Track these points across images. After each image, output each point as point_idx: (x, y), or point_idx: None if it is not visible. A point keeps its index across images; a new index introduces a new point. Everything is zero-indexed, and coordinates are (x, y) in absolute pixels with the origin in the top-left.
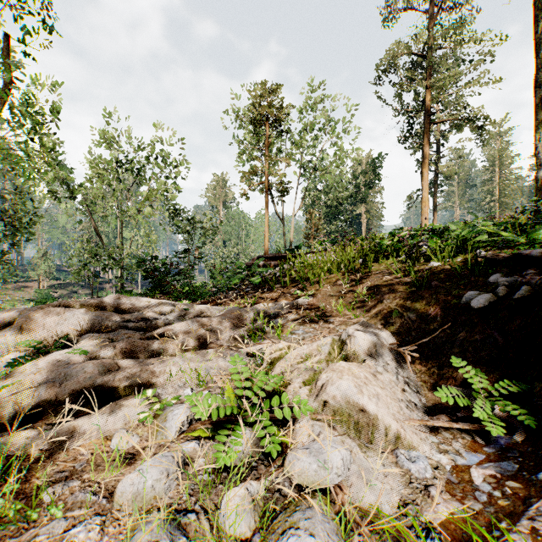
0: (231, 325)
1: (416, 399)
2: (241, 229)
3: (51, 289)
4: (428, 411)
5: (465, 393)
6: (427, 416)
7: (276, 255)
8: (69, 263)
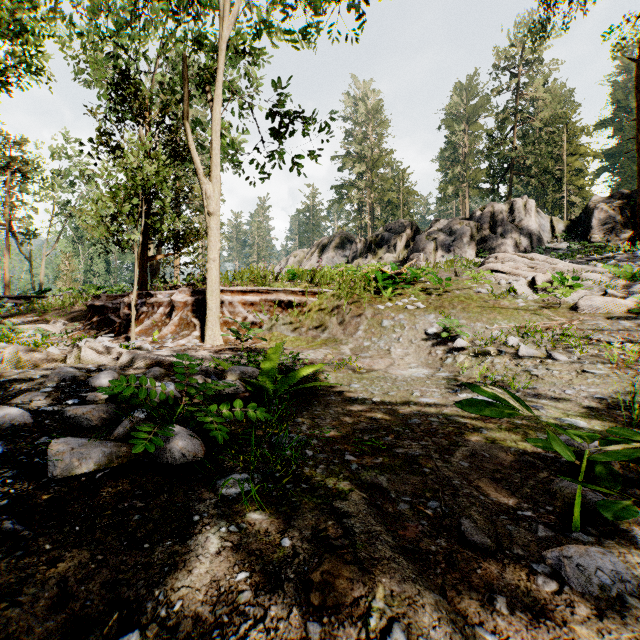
0: None
1: None
2: None
3: None
4: None
5: None
6: None
7: (21, 296)
8: None
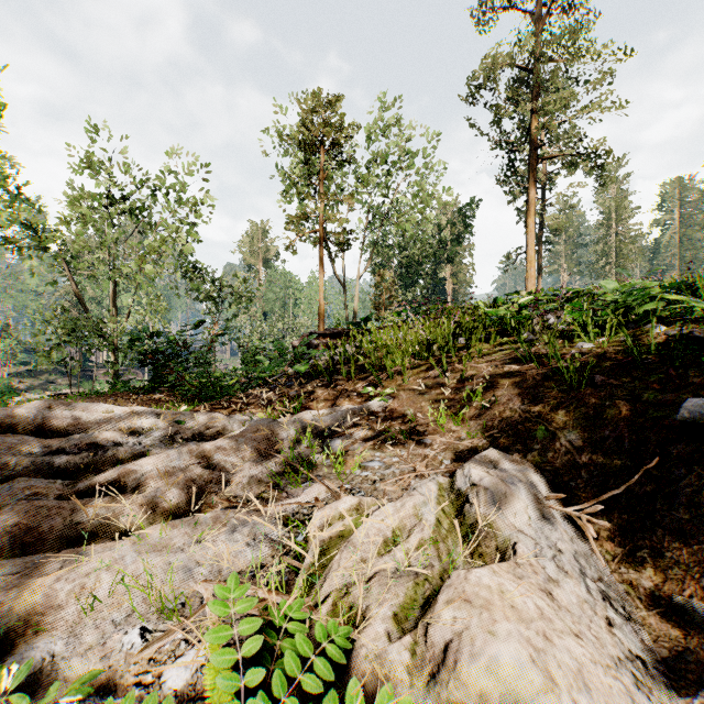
0: (254, 454)
1: (635, 641)
2: (288, 296)
3: (16, 378)
4: (670, 675)
5: None
6: (676, 695)
7: (335, 331)
8: (35, 342)
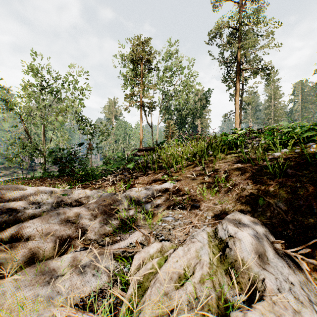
0: (103, 213)
1: None
2: (126, 132)
3: None
4: None
5: None
6: None
7: (147, 148)
8: (6, 153)
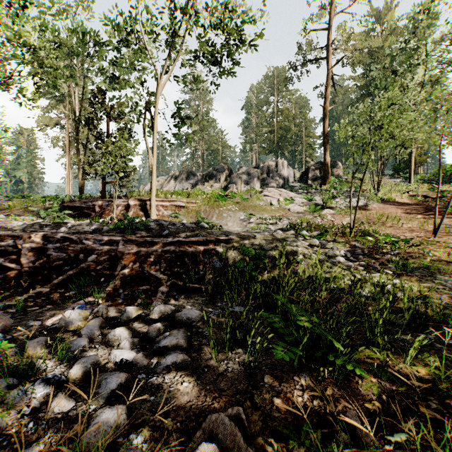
0: None
1: None
2: None
3: None
4: None
5: None
6: None
7: None
8: None
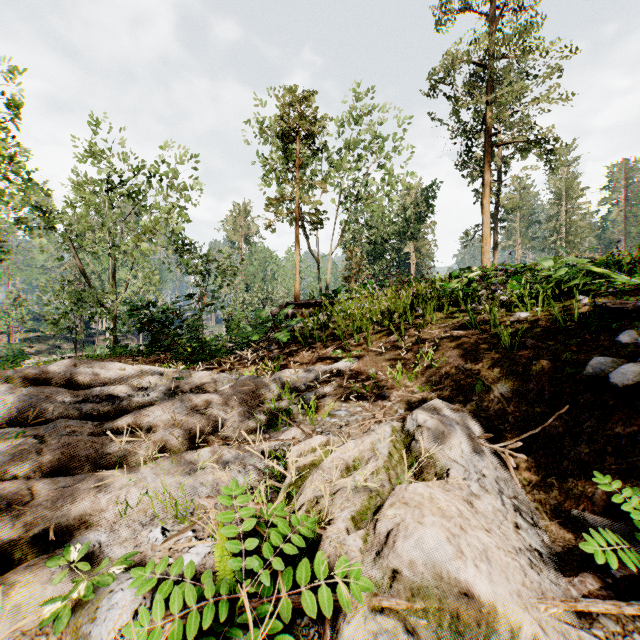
0: (242, 404)
1: (536, 540)
2: (267, 269)
3: (26, 343)
4: (561, 563)
5: (617, 530)
6: (562, 576)
7: (309, 301)
8: (45, 311)
